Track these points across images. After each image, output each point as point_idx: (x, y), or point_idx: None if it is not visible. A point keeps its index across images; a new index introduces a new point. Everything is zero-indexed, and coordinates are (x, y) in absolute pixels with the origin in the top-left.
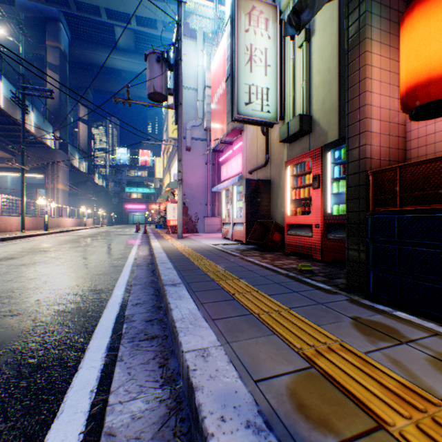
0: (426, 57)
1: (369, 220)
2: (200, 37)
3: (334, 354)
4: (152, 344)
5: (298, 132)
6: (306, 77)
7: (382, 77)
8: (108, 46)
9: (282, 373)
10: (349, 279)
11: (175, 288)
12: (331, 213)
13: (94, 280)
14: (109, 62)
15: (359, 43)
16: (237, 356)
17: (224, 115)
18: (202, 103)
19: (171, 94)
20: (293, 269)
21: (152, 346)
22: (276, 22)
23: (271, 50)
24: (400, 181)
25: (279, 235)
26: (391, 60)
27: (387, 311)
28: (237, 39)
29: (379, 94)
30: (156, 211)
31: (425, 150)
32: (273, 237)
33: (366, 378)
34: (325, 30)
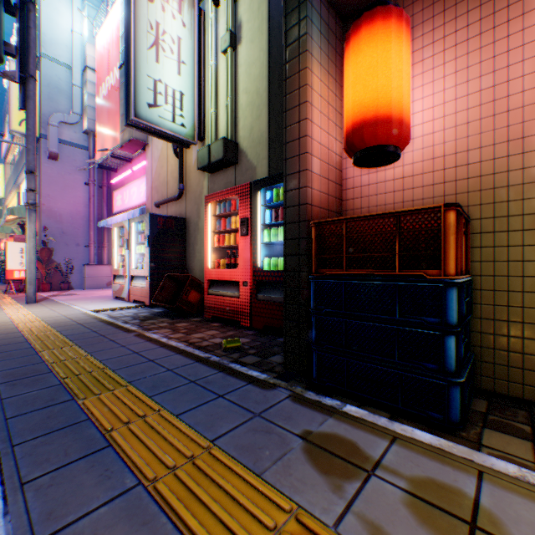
0: (374, 90)
1: (314, 285)
2: None
3: None
4: None
5: (222, 160)
6: (232, 92)
7: (322, 107)
8: None
9: None
10: (288, 359)
11: None
12: (262, 267)
13: None
14: None
15: (300, 55)
16: None
17: (119, 117)
18: (81, 91)
19: (12, 55)
20: (217, 347)
21: None
22: (194, 8)
23: (187, 43)
24: (348, 238)
25: (198, 294)
26: (331, 91)
27: (337, 407)
28: (136, 5)
29: (320, 127)
30: None
31: (361, 203)
32: (190, 297)
33: None
34: (254, 41)
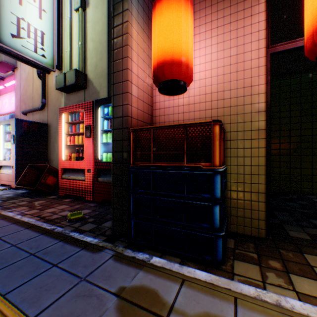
0: (171, 42)
1: (132, 173)
2: None
3: None
4: None
5: (74, 84)
6: (82, 39)
7: (139, 52)
8: None
9: None
10: (115, 225)
11: None
12: (102, 159)
13: None
14: None
15: (123, 12)
16: None
17: None
18: None
19: None
20: (64, 219)
21: None
22: None
23: None
24: (154, 141)
25: (55, 179)
26: (145, 43)
27: (146, 260)
28: None
29: (138, 65)
30: None
31: (164, 119)
32: (48, 181)
33: None
34: (98, 7)
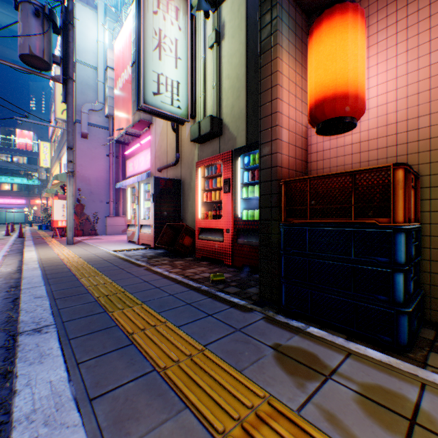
0: (333, 73)
1: (283, 231)
2: (101, 8)
3: (266, 428)
4: None
5: (209, 133)
6: (217, 79)
7: (290, 87)
8: None
9: None
10: (262, 290)
11: (37, 337)
12: (241, 217)
13: None
14: None
15: (271, 48)
16: None
17: (131, 104)
18: (104, 86)
19: (58, 64)
20: (206, 280)
21: None
22: (187, 15)
23: (182, 43)
24: (311, 193)
25: (190, 239)
26: (297, 74)
27: (301, 328)
28: (145, 18)
29: (288, 104)
30: (42, 208)
31: (323, 164)
32: (185, 241)
33: None
34: (235, 37)
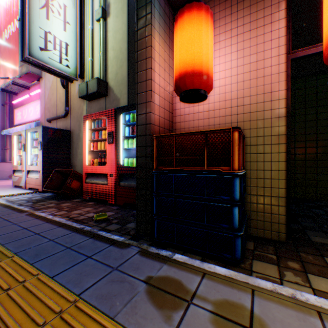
0: (192, 54)
1: (155, 177)
2: None
3: None
4: None
5: (96, 92)
6: (103, 48)
7: (161, 62)
8: None
9: None
10: (138, 225)
11: None
12: (123, 164)
13: None
14: None
15: (146, 26)
16: None
17: (18, 56)
18: None
19: None
20: (91, 220)
21: None
22: None
23: (71, 10)
24: (176, 147)
25: (78, 183)
26: (166, 53)
27: (169, 256)
28: None
29: (159, 75)
30: None
31: (184, 125)
32: (73, 185)
33: None
34: (119, 17)
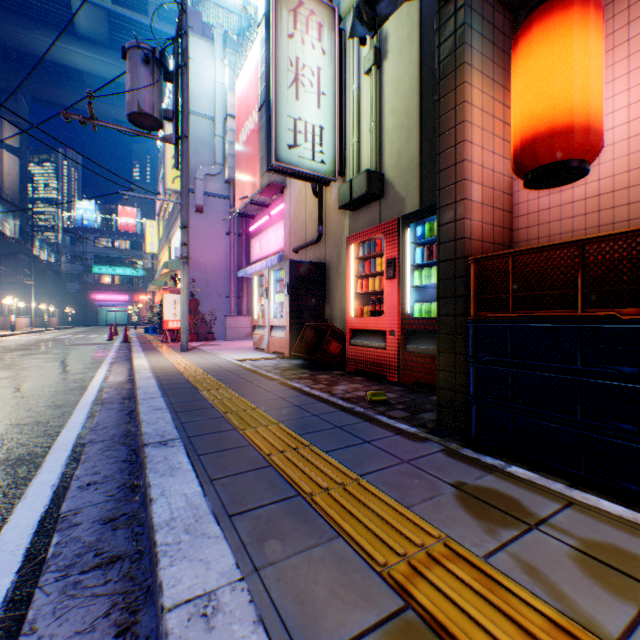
0: (549, 98)
1: (472, 330)
2: (219, 38)
3: (440, 569)
4: (108, 577)
5: (365, 195)
6: (376, 117)
7: (484, 123)
8: (60, 28)
9: (357, 633)
10: (441, 415)
11: (164, 450)
12: (411, 314)
13: (8, 439)
14: (61, 55)
15: (455, 70)
16: (273, 602)
17: (257, 162)
18: (223, 141)
19: (170, 120)
20: (361, 400)
21: (107, 583)
22: (334, 31)
23: (326, 72)
24: (514, 275)
25: (338, 346)
26: (496, 101)
27: (498, 466)
28: (277, 46)
29: (481, 147)
30: (147, 305)
31: (538, 232)
32: (330, 348)
33: (497, 619)
34: (402, 53)
